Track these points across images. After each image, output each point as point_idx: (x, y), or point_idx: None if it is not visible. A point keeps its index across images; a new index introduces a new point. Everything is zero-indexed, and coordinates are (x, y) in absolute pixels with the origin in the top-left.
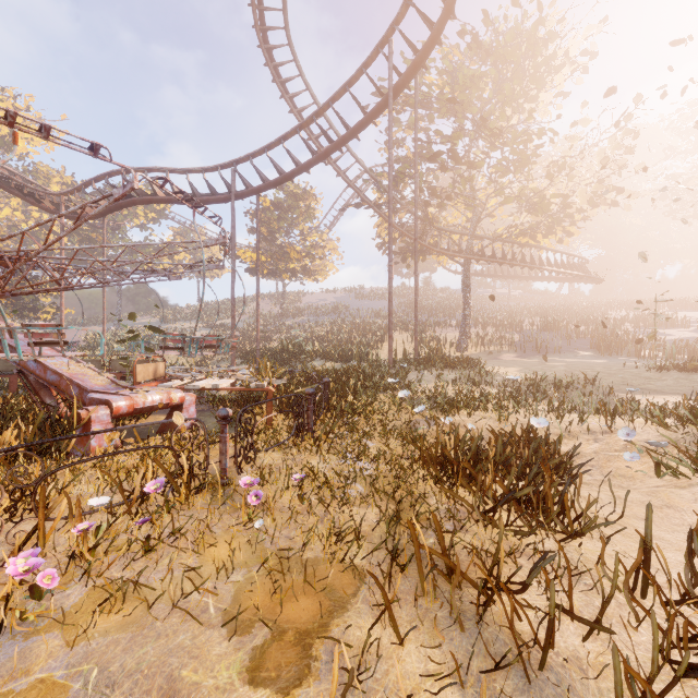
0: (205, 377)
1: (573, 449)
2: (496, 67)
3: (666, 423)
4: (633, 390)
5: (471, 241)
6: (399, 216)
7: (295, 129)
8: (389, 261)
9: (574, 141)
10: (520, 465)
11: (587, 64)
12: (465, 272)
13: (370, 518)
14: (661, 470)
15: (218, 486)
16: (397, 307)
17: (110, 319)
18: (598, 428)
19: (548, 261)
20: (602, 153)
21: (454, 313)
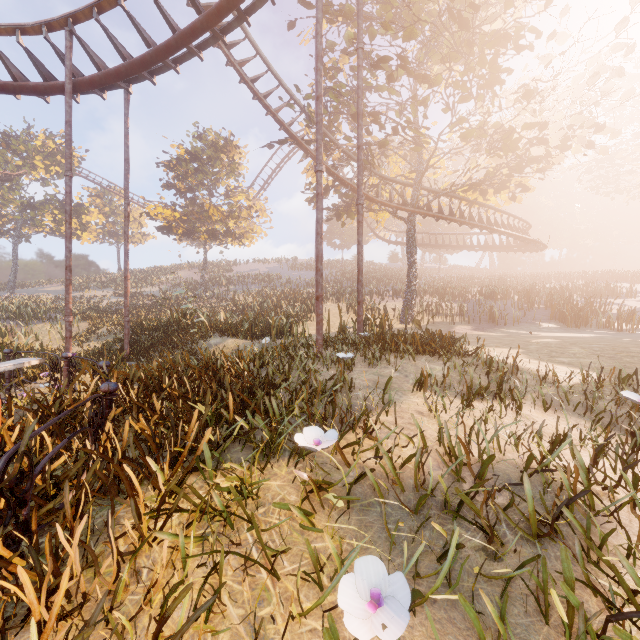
0: None
1: None
2: None
3: None
4: None
5: (417, 192)
6: (333, 157)
7: None
8: (317, 163)
9: (547, 62)
10: None
11: None
12: (409, 228)
13: None
14: None
15: None
16: (330, 276)
17: None
18: None
19: (495, 222)
20: (579, 79)
21: (388, 283)
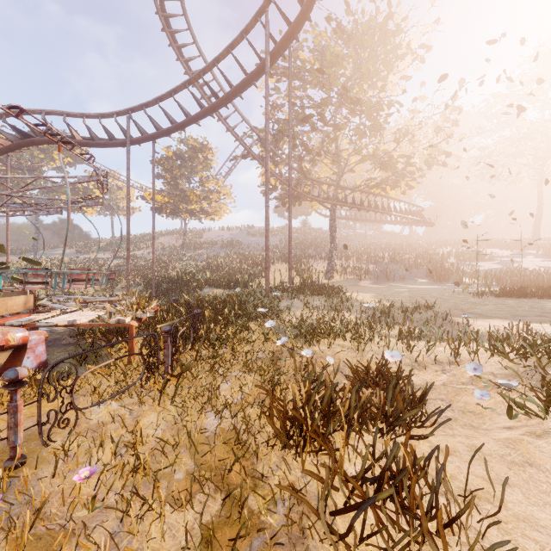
0: (80, 309)
1: (425, 386)
2: (356, 50)
3: (507, 356)
4: (467, 317)
5: (337, 190)
6: (279, 167)
7: (184, 83)
8: (266, 202)
9: (414, 113)
10: (377, 431)
11: (424, 56)
12: (331, 215)
13: (180, 530)
14: (512, 411)
15: (3, 471)
16: (280, 242)
17: (29, 249)
18: (444, 358)
19: (394, 208)
20: (435, 124)
21: (324, 248)
